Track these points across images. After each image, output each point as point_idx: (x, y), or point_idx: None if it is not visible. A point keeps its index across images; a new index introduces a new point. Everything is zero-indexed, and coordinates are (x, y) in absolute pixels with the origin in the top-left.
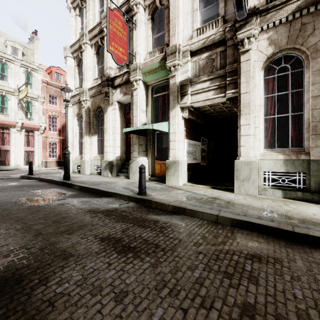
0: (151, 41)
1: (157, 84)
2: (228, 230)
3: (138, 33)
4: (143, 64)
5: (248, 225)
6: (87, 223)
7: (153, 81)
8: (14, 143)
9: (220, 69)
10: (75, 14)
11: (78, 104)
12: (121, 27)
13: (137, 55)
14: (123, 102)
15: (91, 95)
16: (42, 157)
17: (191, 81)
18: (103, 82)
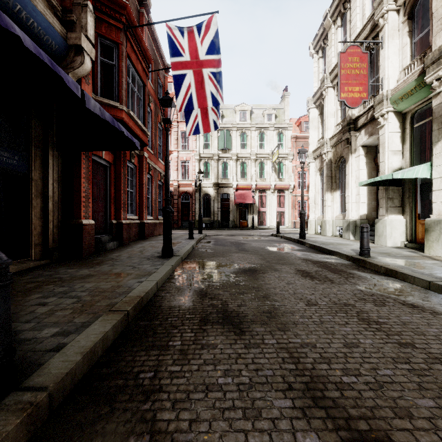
0: (407, 51)
1: (419, 107)
2: (430, 295)
3: (385, 51)
4: (392, 90)
5: None
6: (296, 263)
7: (412, 105)
8: (269, 205)
9: None
10: (317, 57)
11: (320, 158)
12: (357, 62)
13: (384, 81)
14: (371, 144)
15: (333, 145)
16: (291, 218)
17: None
18: (343, 127)
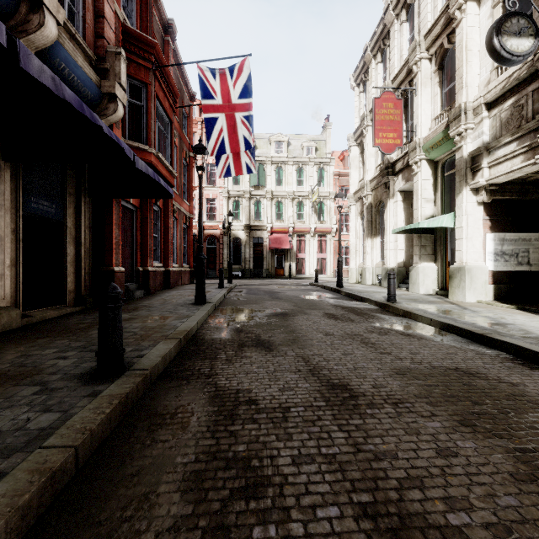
0: (438, 101)
1: (449, 157)
2: (428, 329)
3: (418, 99)
4: (424, 138)
5: (450, 328)
6: (326, 308)
7: (442, 155)
8: (309, 251)
9: (533, 119)
10: (359, 91)
11: (361, 201)
12: (391, 108)
13: (418, 128)
14: (408, 190)
15: (373, 188)
16: (333, 265)
17: (488, 147)
18: (382, 171)
